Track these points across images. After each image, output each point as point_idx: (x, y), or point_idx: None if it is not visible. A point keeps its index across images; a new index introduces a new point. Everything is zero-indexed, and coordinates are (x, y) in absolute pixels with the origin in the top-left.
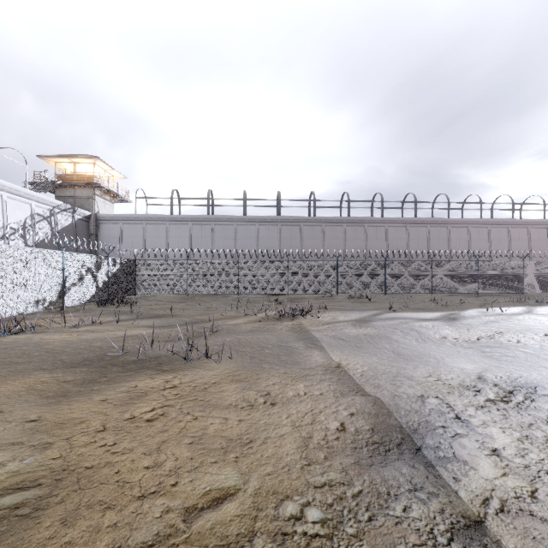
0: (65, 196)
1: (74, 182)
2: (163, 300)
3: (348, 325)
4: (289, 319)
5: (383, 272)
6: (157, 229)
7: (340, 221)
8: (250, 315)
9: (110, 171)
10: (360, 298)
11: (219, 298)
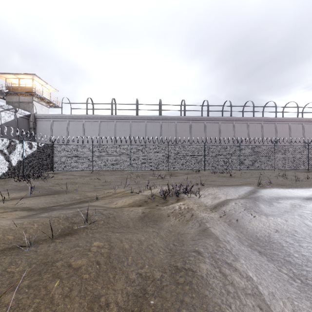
0: (12, 101)
1: (17, 91)
2: (75, 175)
3: (241, 210)
4: (174, 198)
5: (238, 154)
6: (76, 124)
7: (202, 119)
8: (136, 193)
9: (46, 85)
10: (221, 173)
11: (118, 172)
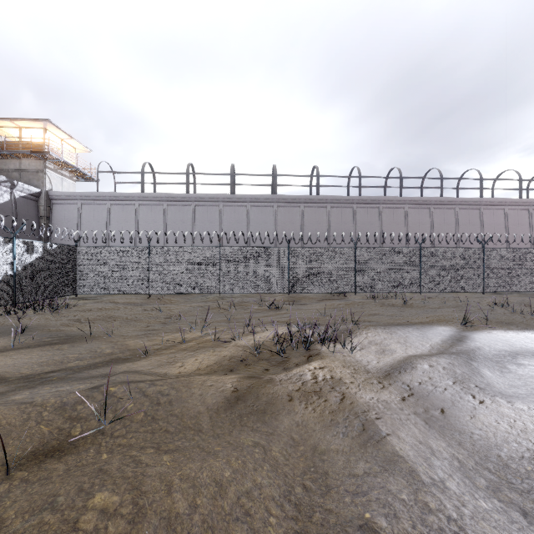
0: (8, 169)
1: (16, 150)
2: (119, 302)
3: (449, 384)
4: (301, 354)
5: (417, 263)
6: (124, 210)
7: (349, 201)
8: (225, 341)
9: (69, 141)
10: (385, 298)
11: (197, 297)
